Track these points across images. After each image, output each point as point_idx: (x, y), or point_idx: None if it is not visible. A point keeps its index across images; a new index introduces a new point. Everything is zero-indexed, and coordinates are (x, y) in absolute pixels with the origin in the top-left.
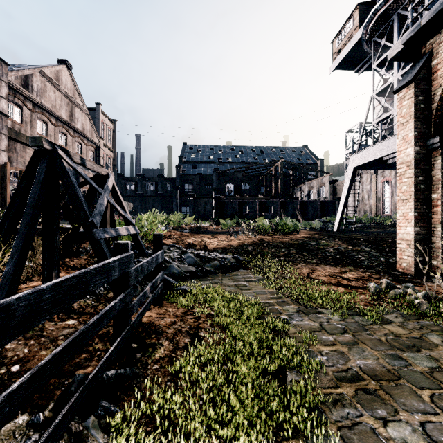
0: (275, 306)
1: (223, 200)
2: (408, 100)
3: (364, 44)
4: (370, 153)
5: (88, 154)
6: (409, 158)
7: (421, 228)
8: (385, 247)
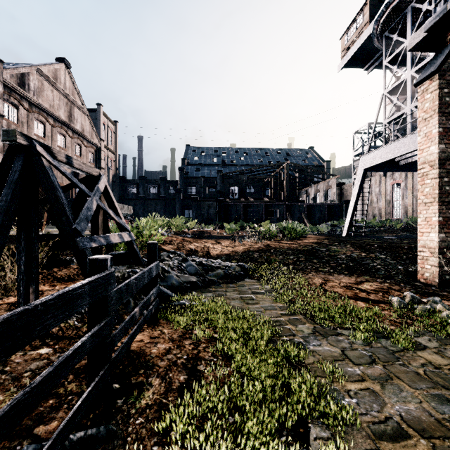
0: (287, 325)
1: (227, 203)
2: (431, 92)
3: (375, 40)
4: (382, 154)
5: (88, 156)
6: (433, 157)
7: (447, 234)
8: (401, 254)
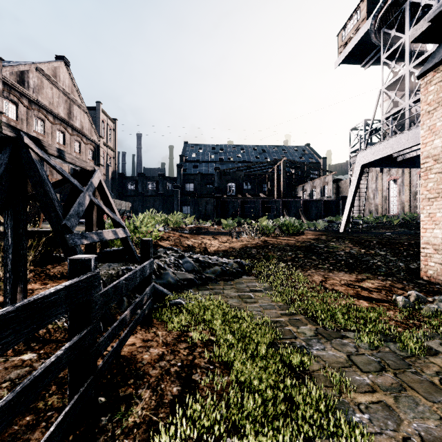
0: (287, 326)
1: (224, 199)
2: (435, 84)
3: (372, 36)
4: (380, 149)
5: (88, 153)
6: (437, 150)
7: None
8: (402, 250)
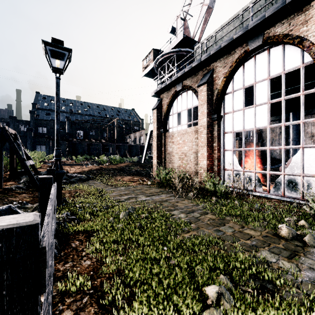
0: (104, 188)
1: (75, 142)
2: (155, 114)
3: (155, 70)
4: None
5: None
6: (155, 135)
7: (159, 160)
8: None
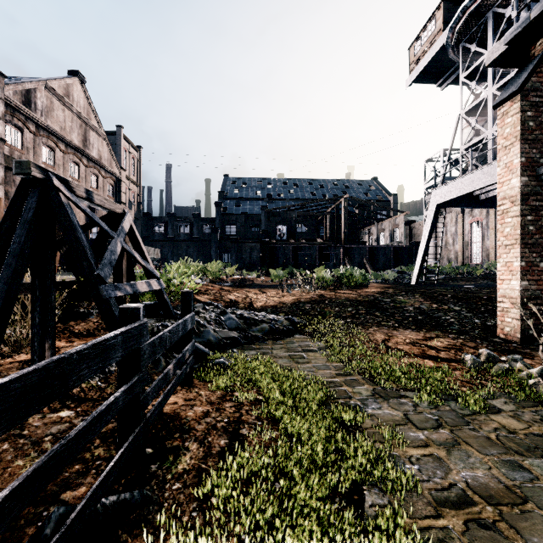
0: (342, 386)
1: (273, 245)
2: (512, 116)
3: (449, 51)
4: (458, 186)
5: (107, 189)
6: (514, 191)
7: (530, 282)
8: (479, 305)
